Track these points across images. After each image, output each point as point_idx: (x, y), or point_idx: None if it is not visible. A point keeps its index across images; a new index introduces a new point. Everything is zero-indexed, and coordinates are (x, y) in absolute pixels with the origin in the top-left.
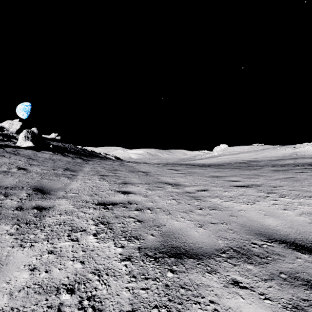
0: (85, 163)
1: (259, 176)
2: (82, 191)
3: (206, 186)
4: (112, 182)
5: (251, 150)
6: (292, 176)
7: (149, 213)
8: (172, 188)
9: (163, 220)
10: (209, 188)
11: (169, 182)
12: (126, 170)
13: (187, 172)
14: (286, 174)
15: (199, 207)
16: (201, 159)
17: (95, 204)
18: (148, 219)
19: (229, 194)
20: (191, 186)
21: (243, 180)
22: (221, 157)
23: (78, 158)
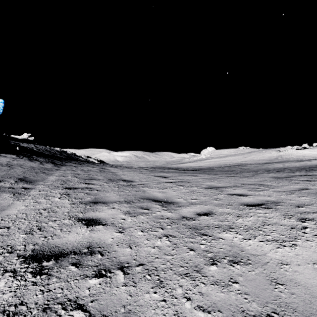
0: (55, 168)
1: (265, 187)
2: (19, 222)
3: (208, 206)
4: (78, 201)
5: (237, 153)
6: (304, 187)
7: (121, 285)
8: (162, 209)
9: (146, 311)
10: (213, 210)
11: (158, 198)
12: (105, 179)
13: (179, 180)
14: (294, 184)
15: (210, 256)
16: (189, 162)
17: (23, 258)
18: (115, 312)
19: (246, 221)
20: (187, 206)
21: (250, 193)
22: (209, 160)
23: (49, 163)
